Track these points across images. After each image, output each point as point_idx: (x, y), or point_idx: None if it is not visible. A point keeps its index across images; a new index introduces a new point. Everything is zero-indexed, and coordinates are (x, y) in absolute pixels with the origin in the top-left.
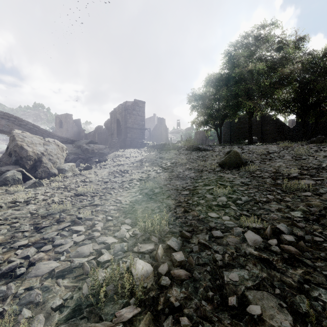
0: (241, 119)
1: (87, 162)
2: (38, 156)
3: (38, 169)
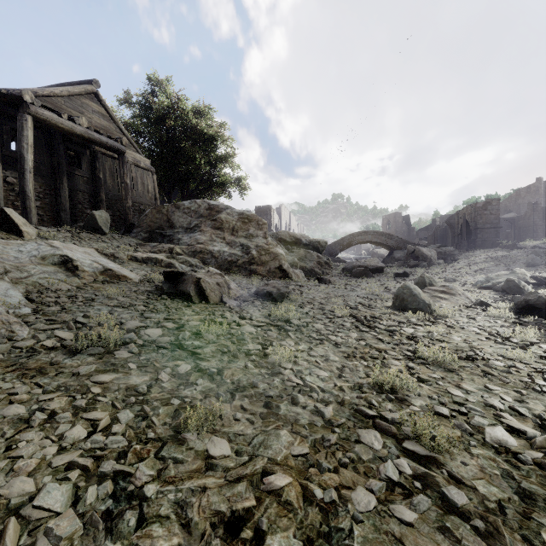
0: None
1: (444, 261)
2: (429, 257)
3: (430, 263)
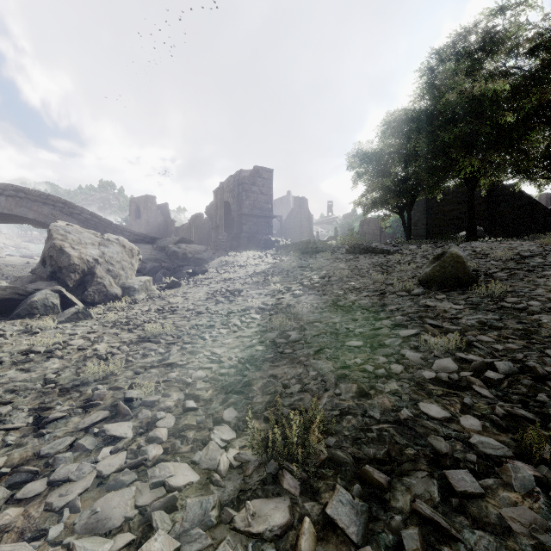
0: (449, 195)
1: (174, 274)
2: (89, 265)
3: (87, 288)
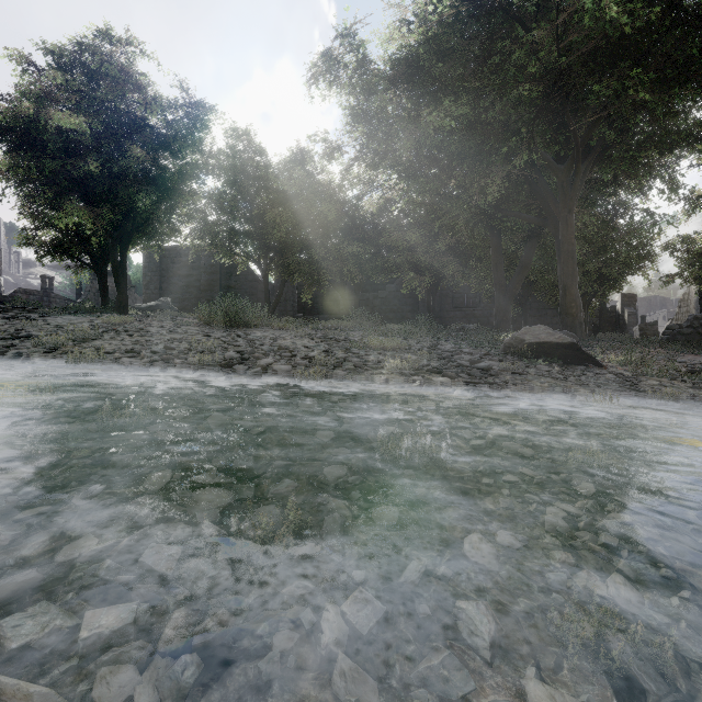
0: (185, 256)
1: None
2: None
3: None
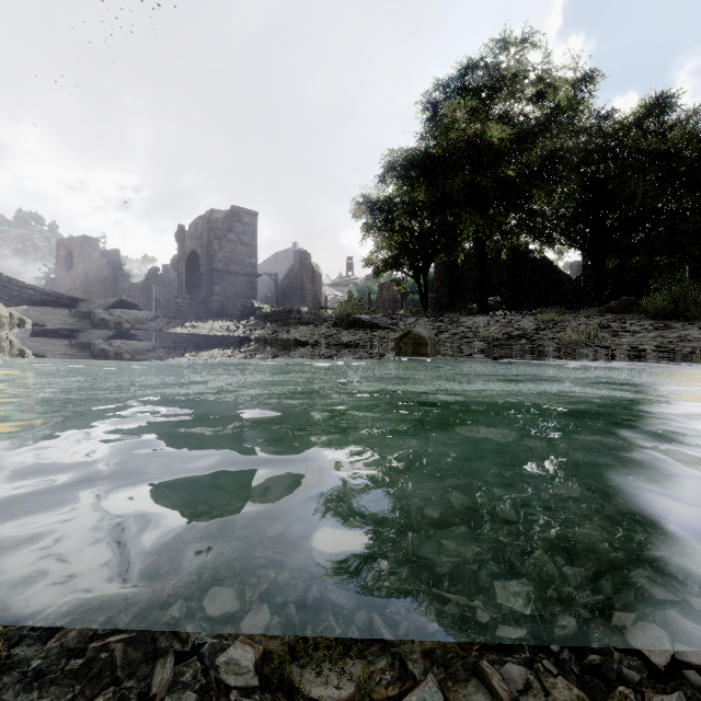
0: (473, 257)
1: (92, 353)
2: None
3: None
